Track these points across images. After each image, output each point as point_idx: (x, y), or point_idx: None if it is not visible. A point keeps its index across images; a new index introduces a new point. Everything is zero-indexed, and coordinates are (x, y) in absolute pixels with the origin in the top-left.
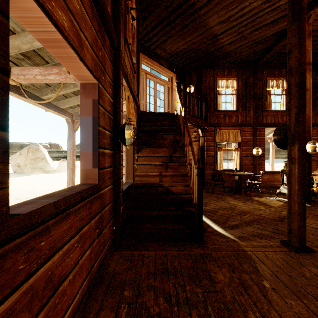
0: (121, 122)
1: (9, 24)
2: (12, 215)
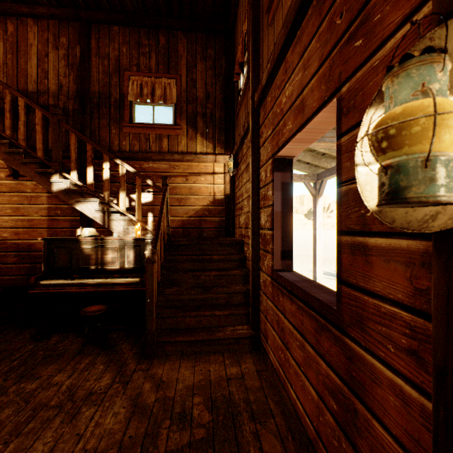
0: None
1: (274, 182)
2: (279, 271)
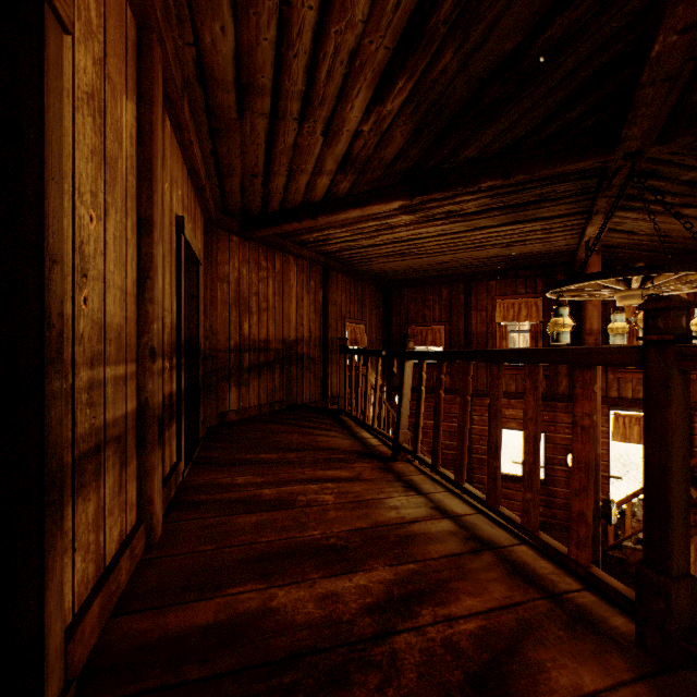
0: (605, 447)
1: None
2: None
